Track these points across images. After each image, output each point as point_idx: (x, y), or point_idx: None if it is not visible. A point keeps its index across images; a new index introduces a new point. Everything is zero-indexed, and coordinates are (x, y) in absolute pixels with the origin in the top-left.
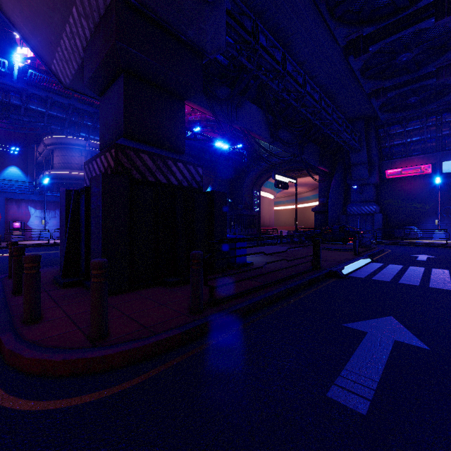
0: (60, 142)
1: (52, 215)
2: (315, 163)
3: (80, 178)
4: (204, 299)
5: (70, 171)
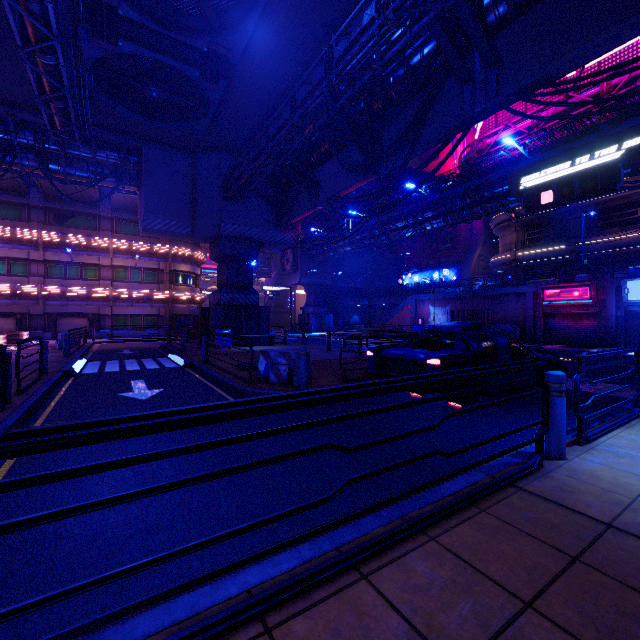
0: (494, 225)
1: (443, 311)
2: (637, 20)
3: (506, 262)
4: (177, 345)
5: (496, 257)
